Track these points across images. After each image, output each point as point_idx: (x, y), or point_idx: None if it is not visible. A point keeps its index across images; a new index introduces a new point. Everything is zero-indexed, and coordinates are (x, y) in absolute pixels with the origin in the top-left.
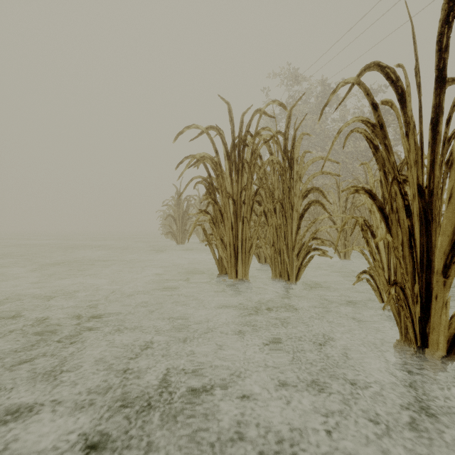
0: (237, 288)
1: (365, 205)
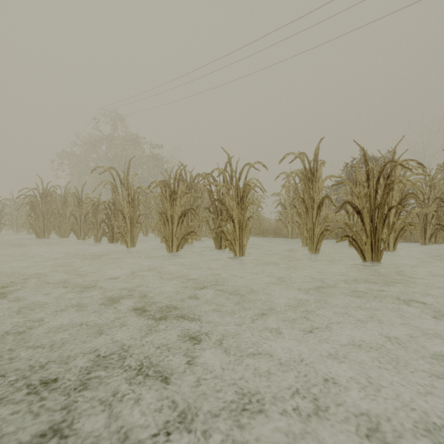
0: (45, 242)
1: None
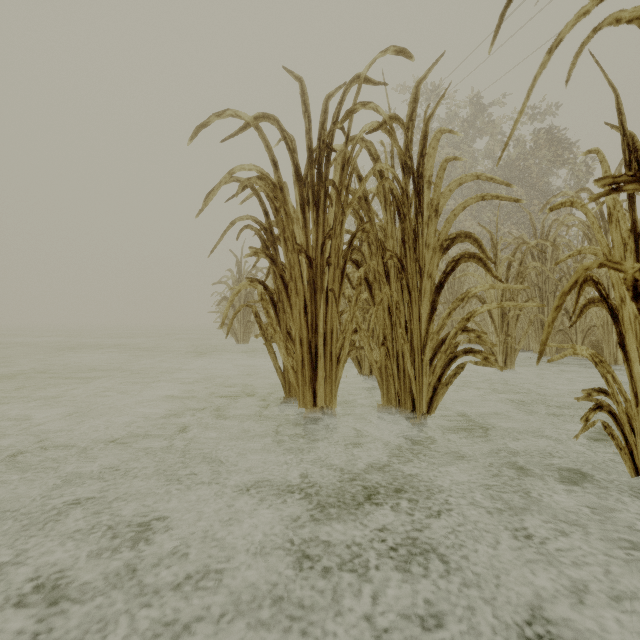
0: (315, 426)
1: (533, 280)
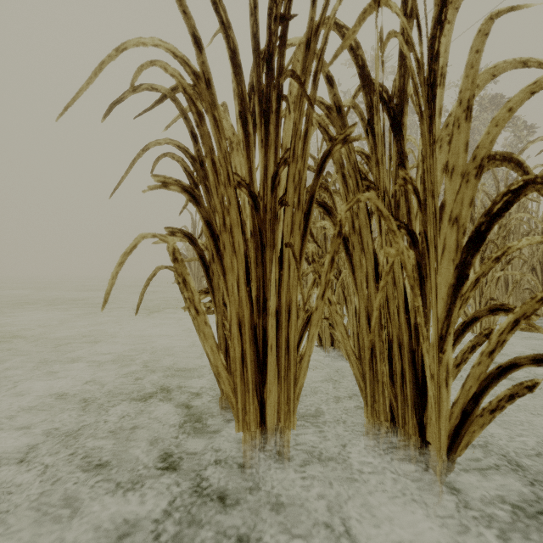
0: (262, 456)
1: None
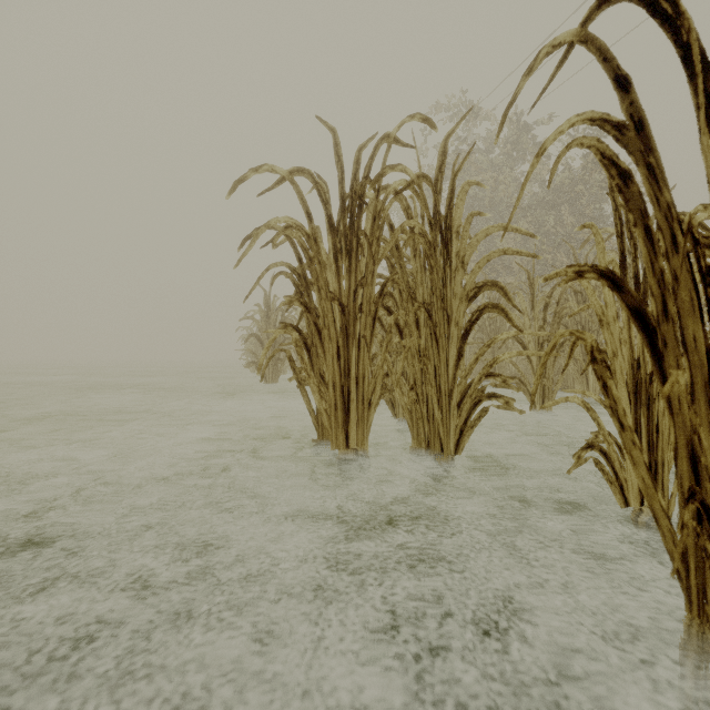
0: (347, 467)
1: (576, 318)
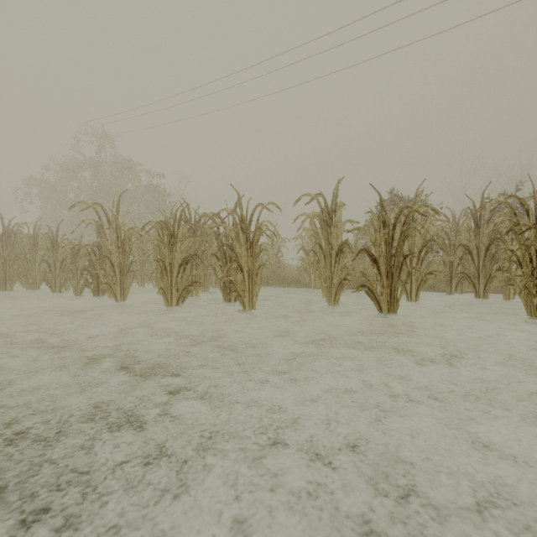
0: (6, 295)
1: None
